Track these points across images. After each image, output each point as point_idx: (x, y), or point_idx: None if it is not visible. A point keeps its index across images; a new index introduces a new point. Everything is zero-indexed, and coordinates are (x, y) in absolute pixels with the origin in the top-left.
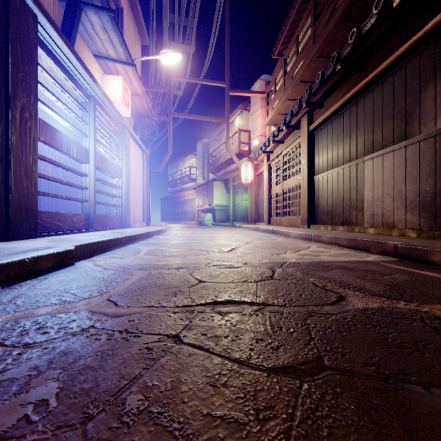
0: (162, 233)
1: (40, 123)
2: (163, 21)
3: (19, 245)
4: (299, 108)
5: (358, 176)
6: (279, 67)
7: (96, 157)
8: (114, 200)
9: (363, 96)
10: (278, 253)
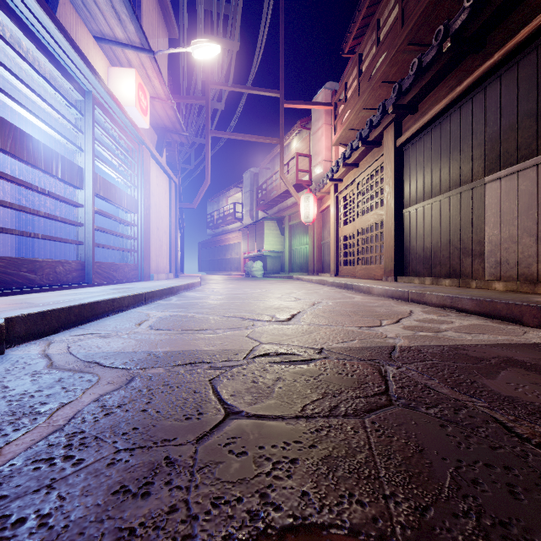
0: (193, 288)
1: None
2: (197, 3)
3: None
4: (382, 116)
5: (474, 206)
6: (351, 66)
7: (96, 180)
8: (128, 242)
9: (483, 89)
10: (370, 326)
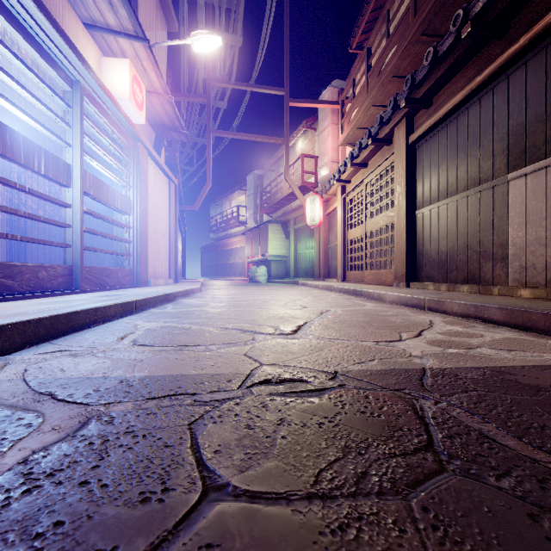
0: (193, 294)
1: None
2: None
3: None
4: (393, 111)
5: (496, 206)
6: (359, 61)
7: (85, 178)
8: (123, 246)
9: (505, 78)
10: (388, 340)
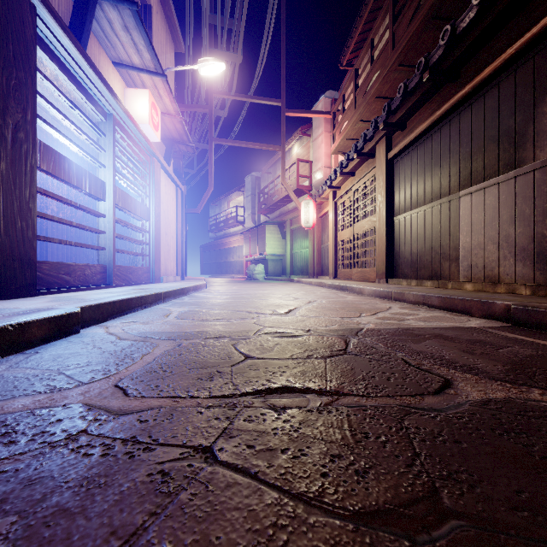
0: (200, 289)
1: (41, 147)
2: (202, 21)
3: (7, 306)
4: (374, 131)
5: (451, 217)
6: (348, 79)
7: (116, 192)
8: (140, 247)
9: (458, 114)
10: (351, 317)
